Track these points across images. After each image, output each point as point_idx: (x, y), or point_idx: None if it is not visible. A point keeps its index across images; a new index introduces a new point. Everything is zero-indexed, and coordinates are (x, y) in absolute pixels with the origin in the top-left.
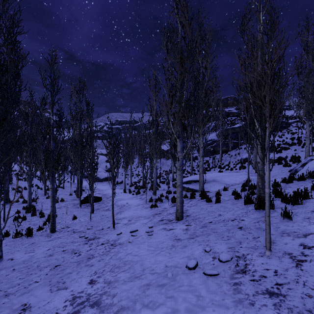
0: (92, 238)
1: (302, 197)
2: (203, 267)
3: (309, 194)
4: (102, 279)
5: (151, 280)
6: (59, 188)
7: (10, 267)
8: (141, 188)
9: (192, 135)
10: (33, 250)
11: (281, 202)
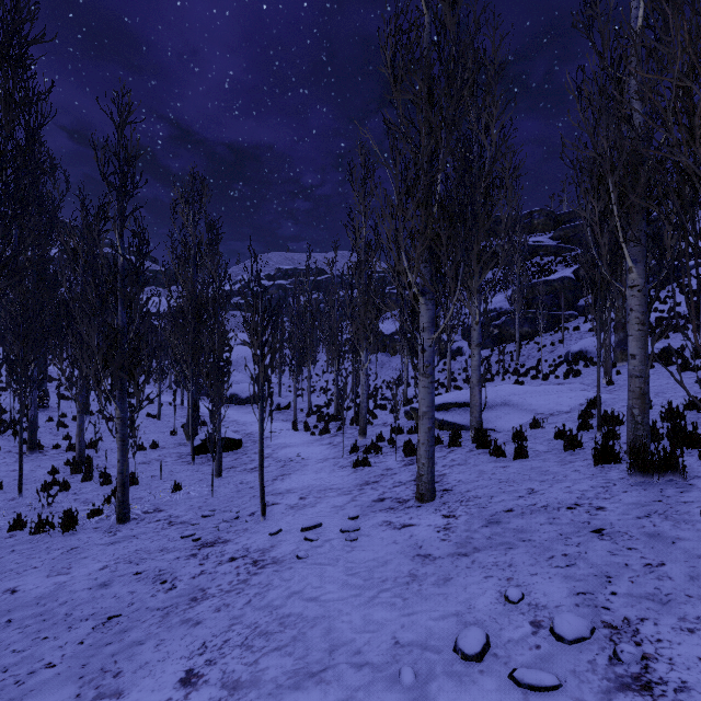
0: (210, 540)
1: None
2: (507, 656)
3: None
4: (218, 671)
5: (354, 690)
6: (150, 417)
7: (2, 613)
8: (332, 419)
9: (458, 286)
10: (68, 569)
11: None
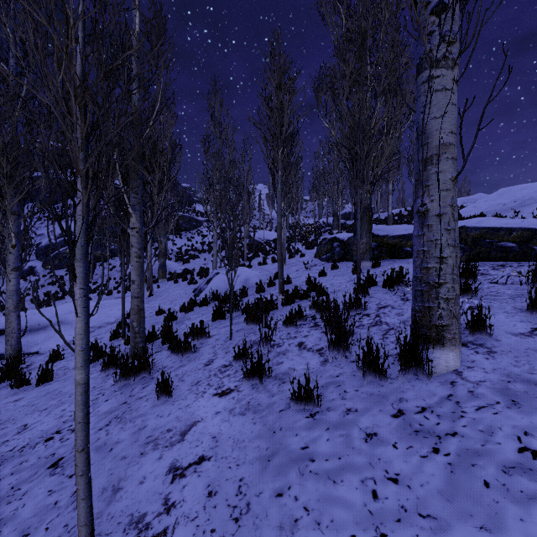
0: None
1: (199, 338)
2: None
3: (209, 328)
4: None
5: None
6: None
7: None
8: None
9: None
10: None
11: (169, 353)
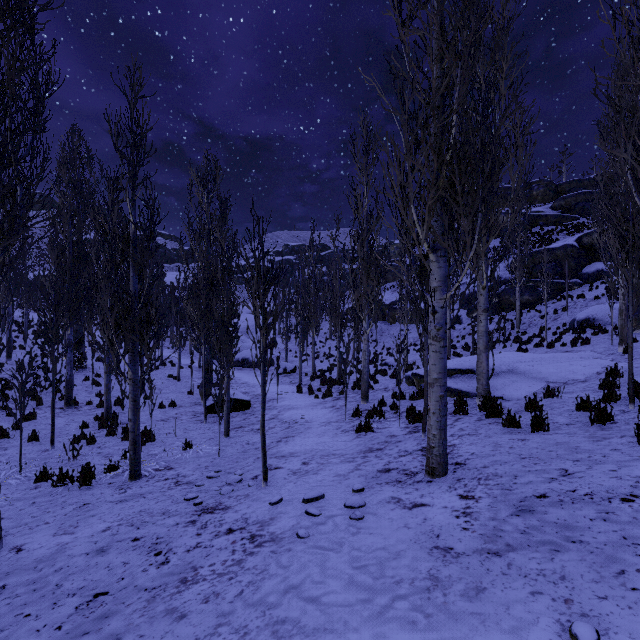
0: (211, 506)
1: None
2: None
3: None
4: None
5: None
6: (171, 378)
7: (0, 575)
8: (335, 383)
9: (474, 239)
10: (74, 528)
11: None
